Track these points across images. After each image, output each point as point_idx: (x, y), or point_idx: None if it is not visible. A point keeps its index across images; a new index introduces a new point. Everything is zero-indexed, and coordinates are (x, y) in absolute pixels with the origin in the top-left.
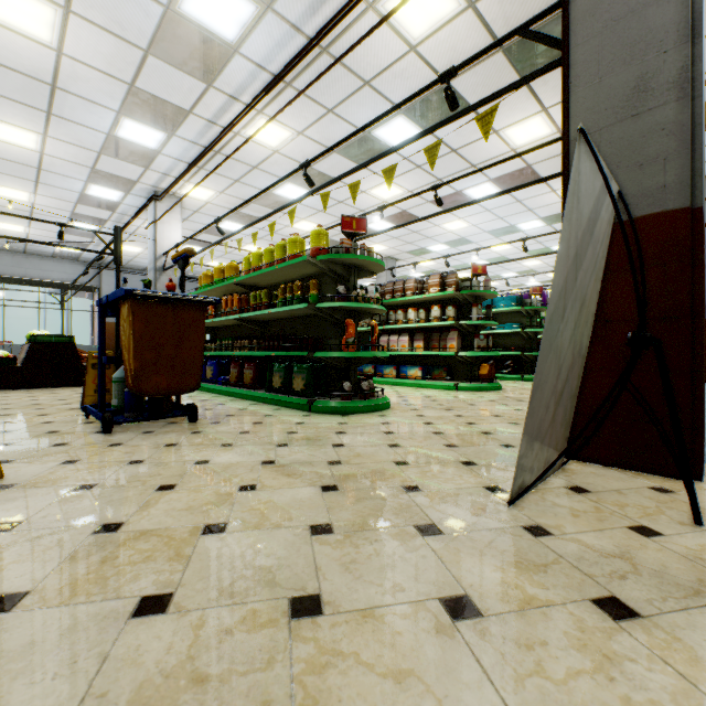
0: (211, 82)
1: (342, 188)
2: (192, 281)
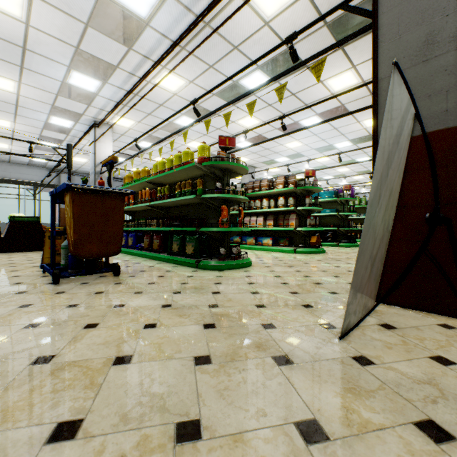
0: (131, 46)
1: (219, 119)
2: (121, 181)
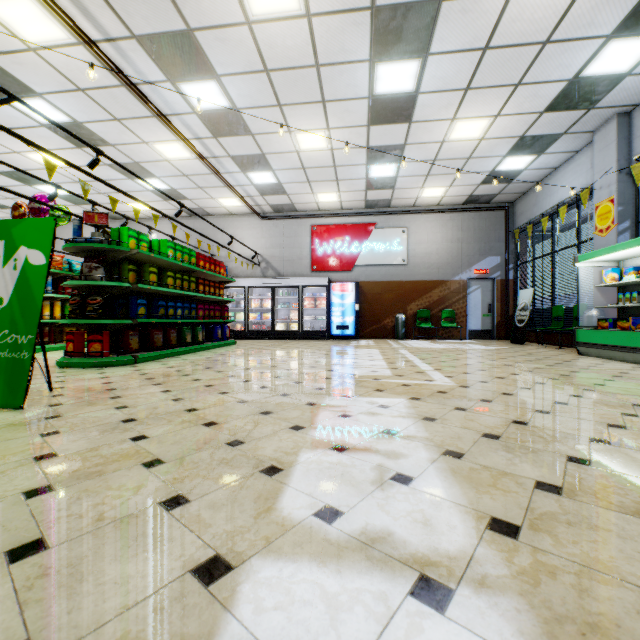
0: None
1: None
2: None
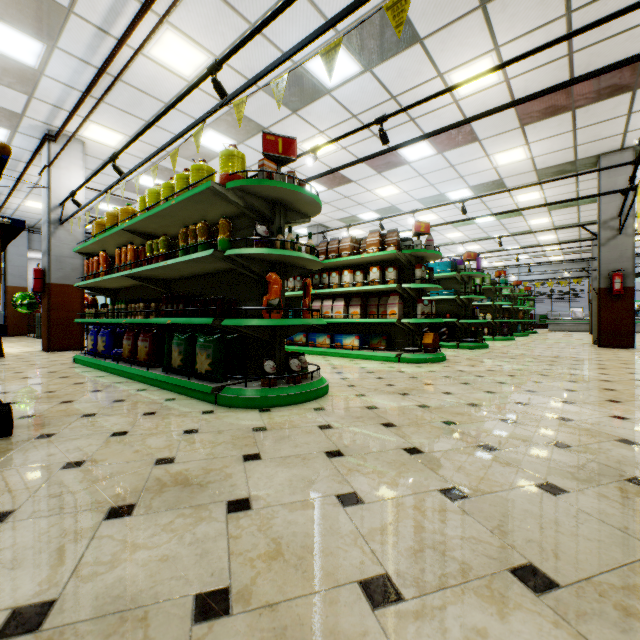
0: None
1: None
2: None
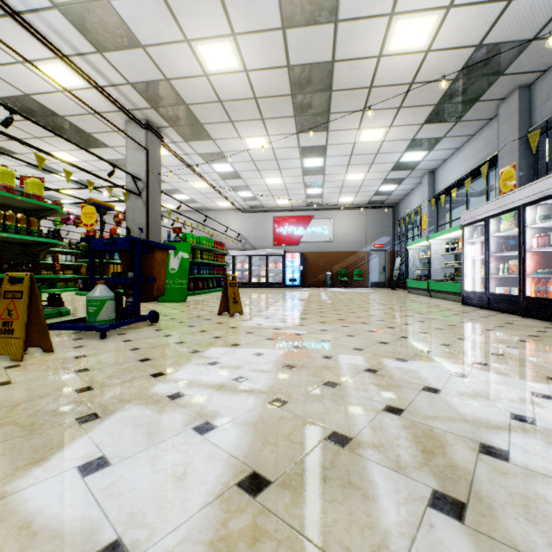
0: None
1: None
2: None
